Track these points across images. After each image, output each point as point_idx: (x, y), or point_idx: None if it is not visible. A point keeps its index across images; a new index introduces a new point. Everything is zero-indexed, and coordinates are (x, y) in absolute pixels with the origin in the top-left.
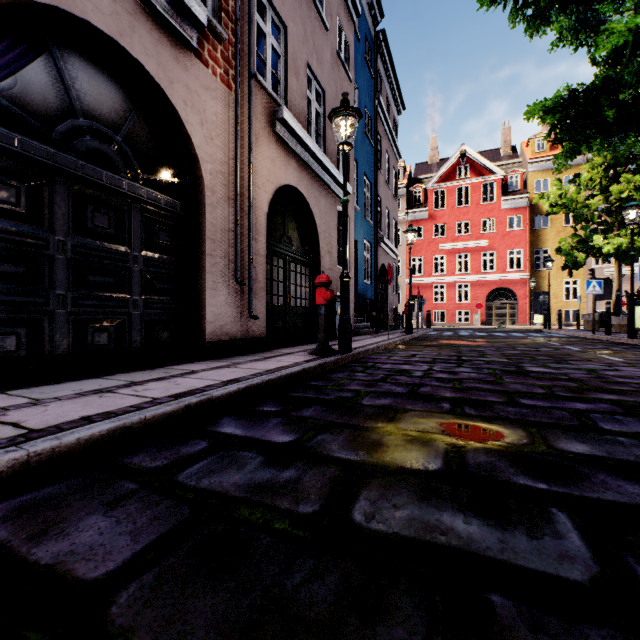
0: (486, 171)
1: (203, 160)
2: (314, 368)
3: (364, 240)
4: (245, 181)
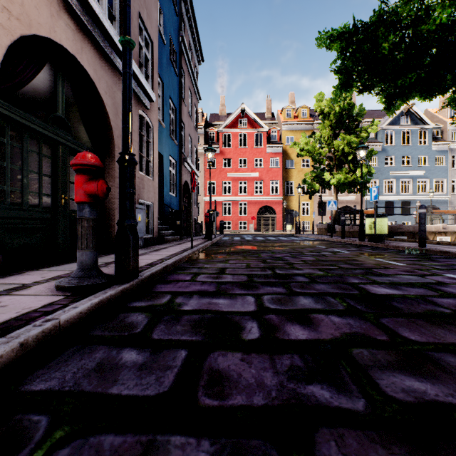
0: (257, 125)
1: None
2: None
3: (169, 156)
4: None
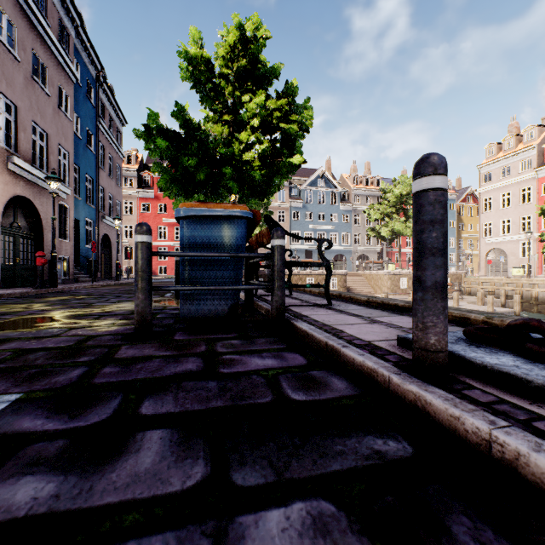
0: None
1: None
2: (33, 292)
3: (87, 218)
4: None
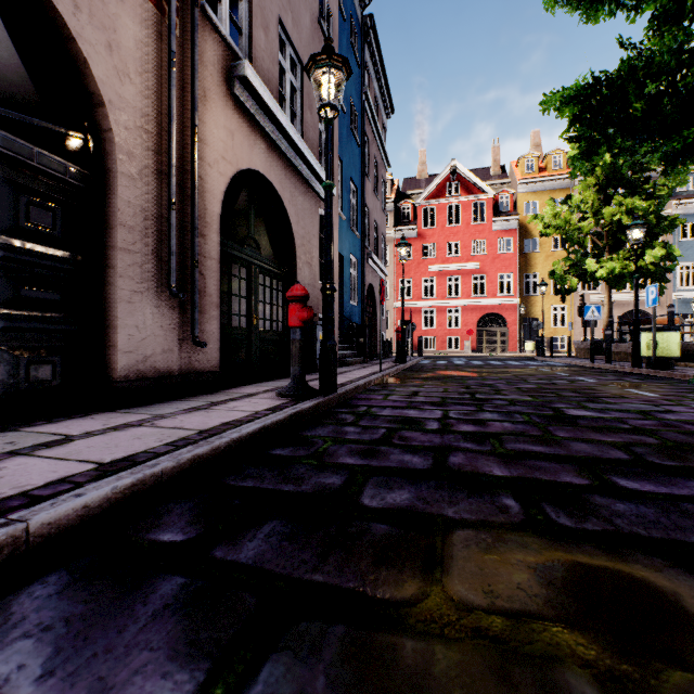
0: (477, 189)
1: (112, 104)
2: (282, 422)
3: (350, 254)
4: (187, 151)
